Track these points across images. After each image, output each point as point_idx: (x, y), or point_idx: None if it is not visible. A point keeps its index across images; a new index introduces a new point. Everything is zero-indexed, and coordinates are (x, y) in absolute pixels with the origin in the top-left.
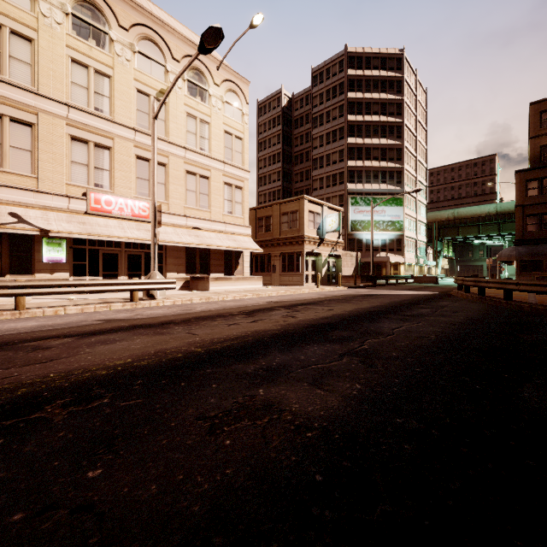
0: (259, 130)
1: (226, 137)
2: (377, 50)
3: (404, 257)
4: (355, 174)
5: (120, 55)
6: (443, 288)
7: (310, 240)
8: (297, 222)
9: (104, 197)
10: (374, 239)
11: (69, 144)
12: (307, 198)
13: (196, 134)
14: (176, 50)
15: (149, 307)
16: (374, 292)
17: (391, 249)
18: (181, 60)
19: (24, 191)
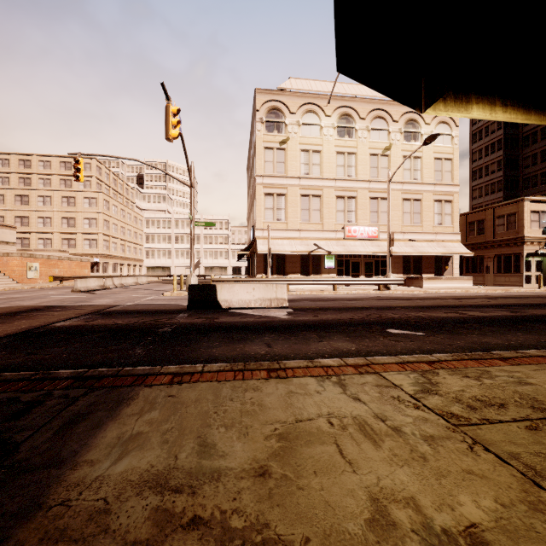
0: (472, 121)
1: (435, 163)
2: None
3: None
4: None
5: (360, 137)
6: None
7: (532, 241)
8: (515, 224)
9: (353, 228)
10: None
11: (335, 201)
12: (527, 200)
13: (410, 169)
14: (395, 115)
15: (390, 293)
16: None
17: None
18: (399, 119)
19: (317, 231)
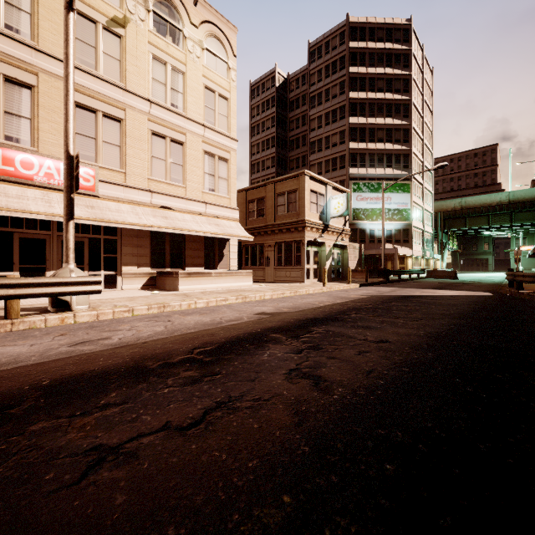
0: (252, 113)
1: (206, 93)
2: (382, 20)
3: (412, 249)
4: (358, 158)
5: None
6: (478, 285)
7: (312, 226)
8: (296, 204)
9: (20, 156)
10: (379, 229)
11: None
12: (308, 174)
13: (165, 85)
14: None
15: (29, 330)
16: (403, 293)
17: (398, 241)
18: None
19: None
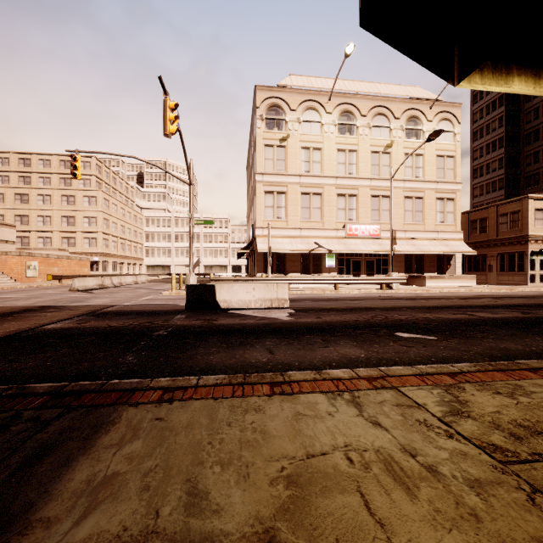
0: (473, 118)
1: (437, 160)
2: None
3: None
4: None
5: (361, 134)
6: None
7: (537, 239)
8: (519, 222)
9: (354, 226)
10: None
11: (336, 199)
12: (532, 197)
13: (412, 167)
14: (397, 111)
15: (392, 293)
16: None
17: None
18: (401, 116)
19: (318, 230)
